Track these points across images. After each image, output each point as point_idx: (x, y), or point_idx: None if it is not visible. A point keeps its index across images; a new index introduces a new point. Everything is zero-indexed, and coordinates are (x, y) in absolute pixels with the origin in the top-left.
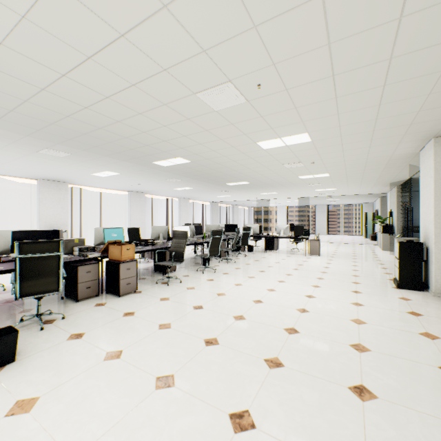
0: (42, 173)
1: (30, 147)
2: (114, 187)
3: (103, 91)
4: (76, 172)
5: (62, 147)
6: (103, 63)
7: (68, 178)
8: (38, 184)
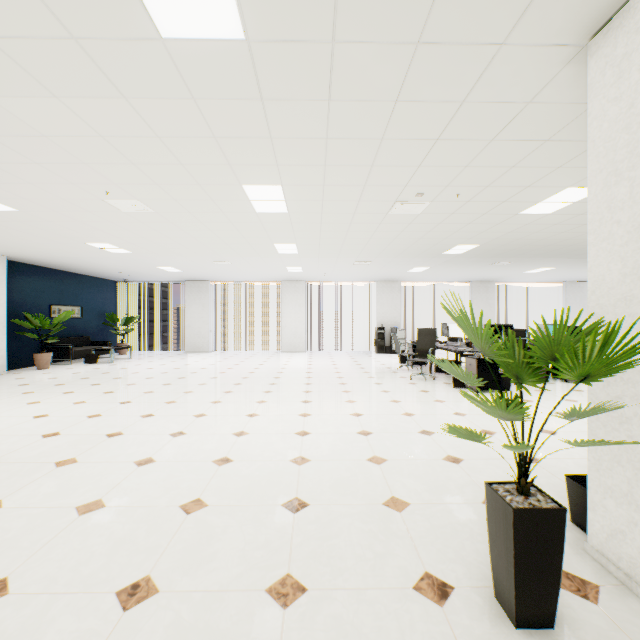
0: (477, 277)
1: (485, 263)
2: (544, 279)
3: (560, 231)
4: (509, 273)
5: (509, 260)
6: (564, 223)
7: (497, 278)
8: (470, 286)
